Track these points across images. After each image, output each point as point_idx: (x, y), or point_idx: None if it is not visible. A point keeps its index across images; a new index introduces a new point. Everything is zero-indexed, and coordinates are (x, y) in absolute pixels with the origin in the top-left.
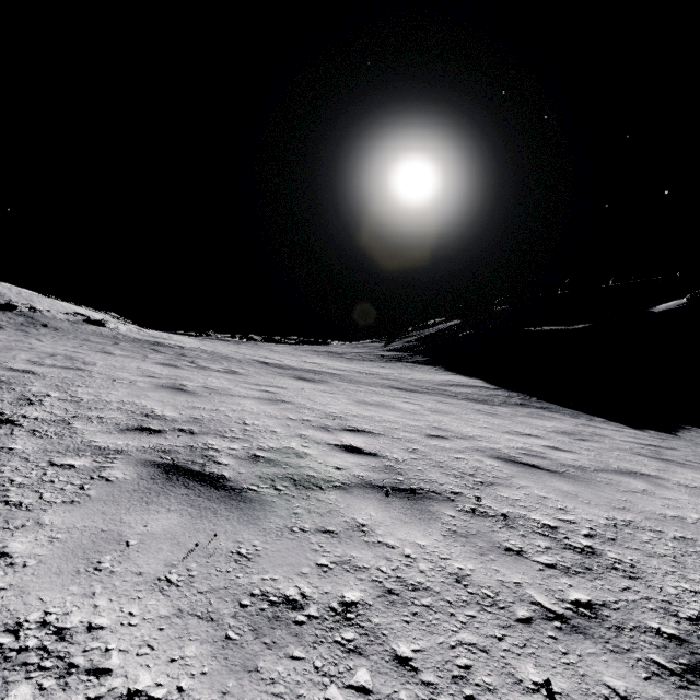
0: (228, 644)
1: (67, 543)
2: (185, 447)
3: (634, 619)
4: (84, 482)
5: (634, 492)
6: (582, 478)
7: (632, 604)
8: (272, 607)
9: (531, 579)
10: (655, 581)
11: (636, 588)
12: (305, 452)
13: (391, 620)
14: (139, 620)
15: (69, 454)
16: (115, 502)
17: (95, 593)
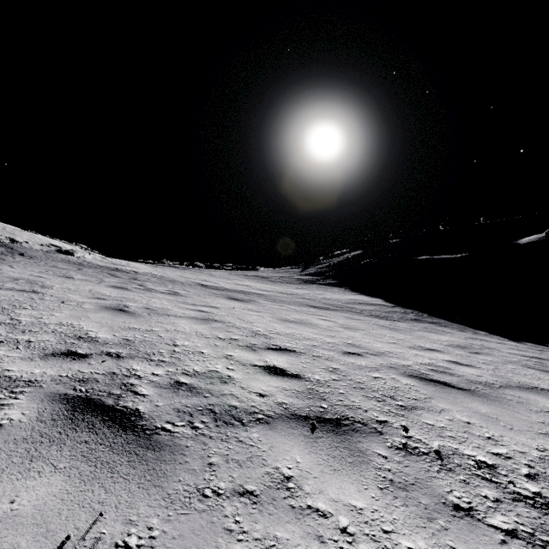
0: None
1: None
2: (106, 375)
3: None
4: None
5: (547, 412)
6: (493, 397)
7: None
8: None
9: None
10: None
11: None
12: (230, 375)
13: None
14: None
15: None
16: None
17: None
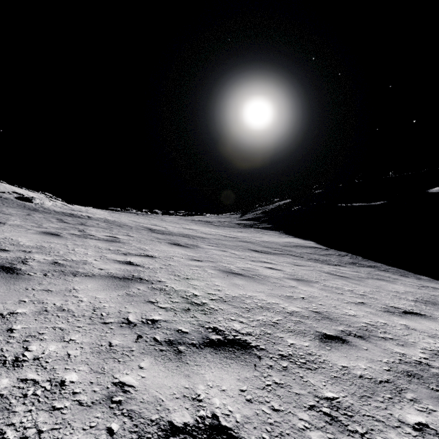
0: None
1: None
2: None
3: None
4: None
5: None
6: None
7: None
8: None
9: None
10: None
11: None
12: None
13: None
14: None
15: None
16: None
17: None
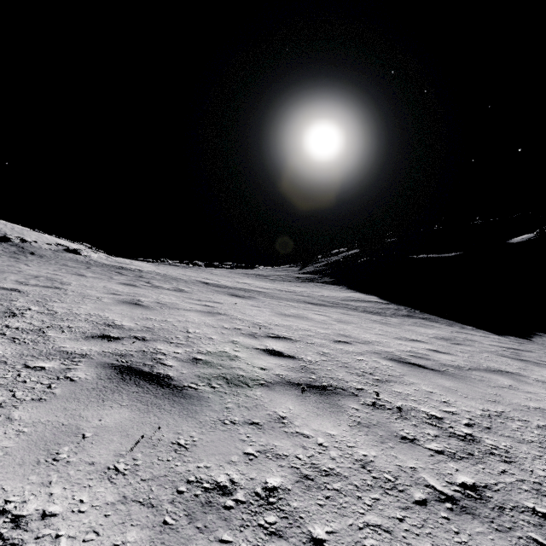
0: (165, 529)
1: (31, 436)
2: (138, 352)
3: (513, 500)
4: (52, 382)
5: (502, 387)
6: (459, 376)
7: (510, 485)
8: (205, 493)
9: (424, 464)
10: (526, 464)
11: (511, 471)
12: (236, 355)
13: (307, 504)
14: (88, 507)
15: (41, 358)
16: (76, 399)
17: (51, 482)
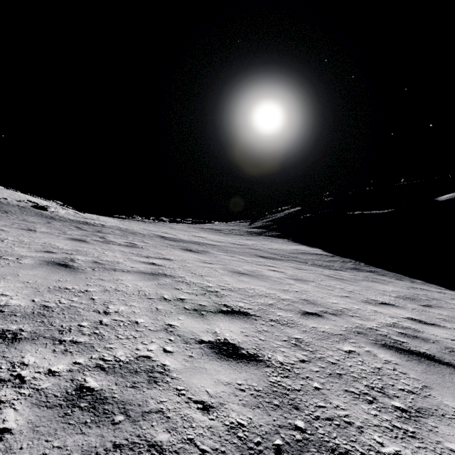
0: None
1: None
2: None
3: None
4: None
5: None
6: None
7: None
8: None
9: None
10: None
11: None
12: (164, 365)
13: None
14: None
15: None
16: None
17: None
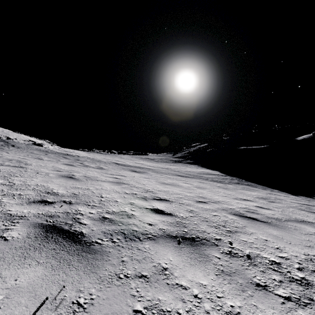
0: None
1: None
2: (63, 213)
3: None
4: None
5: (310, 234)
6: (281, 226)
7: None
8: None
9: (279, 313)
10: None
11: None
12: (132, 214)
13: None
14: None
15: None
16: (2, 258)
17: None
